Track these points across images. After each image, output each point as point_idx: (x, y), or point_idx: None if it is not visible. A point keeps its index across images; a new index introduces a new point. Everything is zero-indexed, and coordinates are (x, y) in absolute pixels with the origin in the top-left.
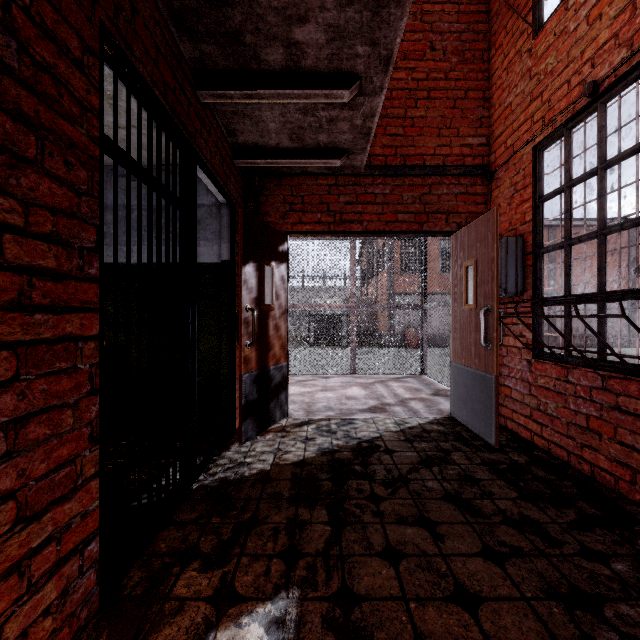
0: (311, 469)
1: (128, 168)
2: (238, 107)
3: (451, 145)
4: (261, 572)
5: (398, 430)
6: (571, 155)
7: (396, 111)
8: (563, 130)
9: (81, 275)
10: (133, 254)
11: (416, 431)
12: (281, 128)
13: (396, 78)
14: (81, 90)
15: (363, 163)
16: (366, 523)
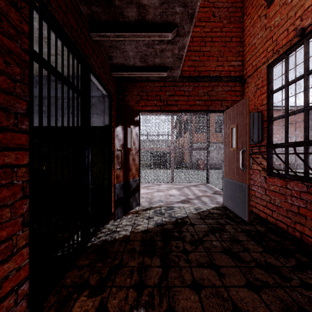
0: (151, 234)
1: (48, 70)
2: (113, 43)
3: (223, 65)
4: (123, 297)
5: (196, 213)
6: (288, 68)
7: (195, 48)
8: (284, 55)
9: (16, 129)
10: (59, 121)
11: (206, 213)
12: (135, 55)
13: (195, 31)
14: (16, 20)
15: (178, 74)
16: (181, 266)
